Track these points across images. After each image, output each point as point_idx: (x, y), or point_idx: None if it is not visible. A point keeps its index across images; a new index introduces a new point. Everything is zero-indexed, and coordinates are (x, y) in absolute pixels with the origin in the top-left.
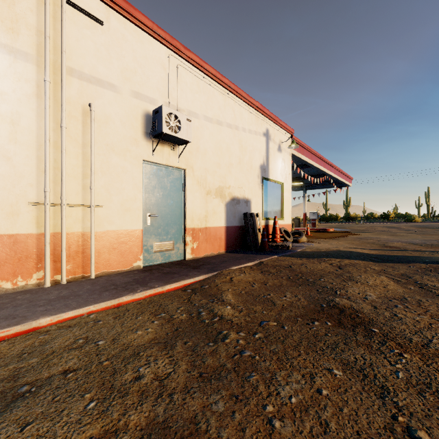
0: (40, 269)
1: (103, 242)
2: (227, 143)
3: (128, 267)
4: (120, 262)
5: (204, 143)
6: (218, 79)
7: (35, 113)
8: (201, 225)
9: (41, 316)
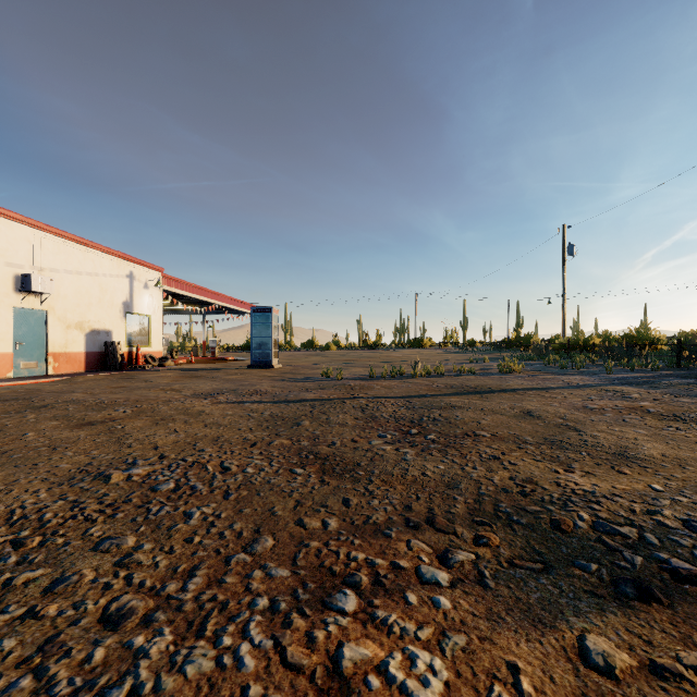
0: None
1: None
2: (87, 287)
3: (3, 377)
4: None
5: (65, 290)
6: (78, 241)
7: None
8: (62, 350)
9: None
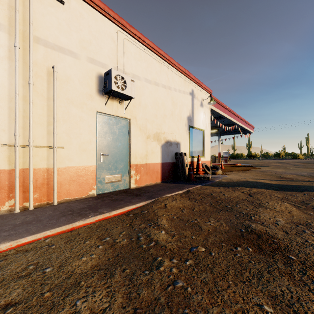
0: (11, 198)
1: (64, 176)
2: (162, 99)
3: (85, 195)
4: (78, 191)
5: (145, 99)
6: (155, 51)
7: (7, 72)
8: (142, 162)
9: (2, 241)
